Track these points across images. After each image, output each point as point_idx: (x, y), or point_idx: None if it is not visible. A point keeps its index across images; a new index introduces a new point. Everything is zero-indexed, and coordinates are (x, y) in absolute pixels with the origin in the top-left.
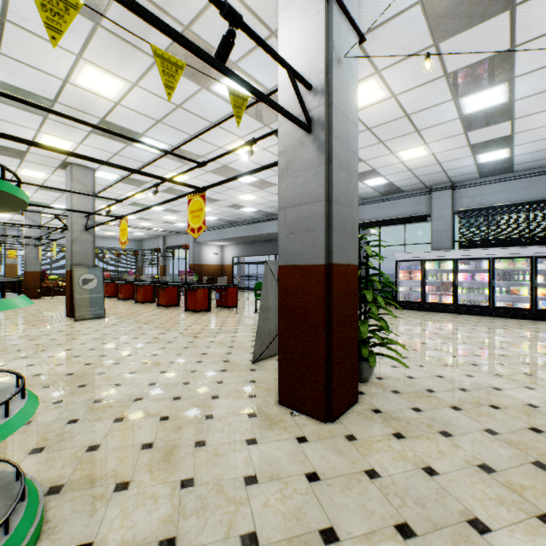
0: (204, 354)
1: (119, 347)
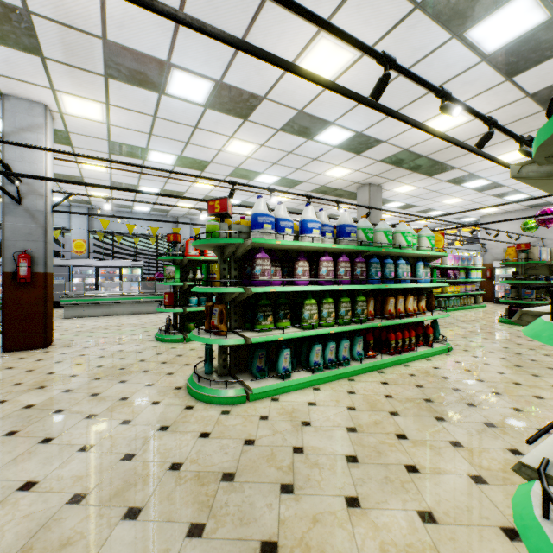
0: None
1: None
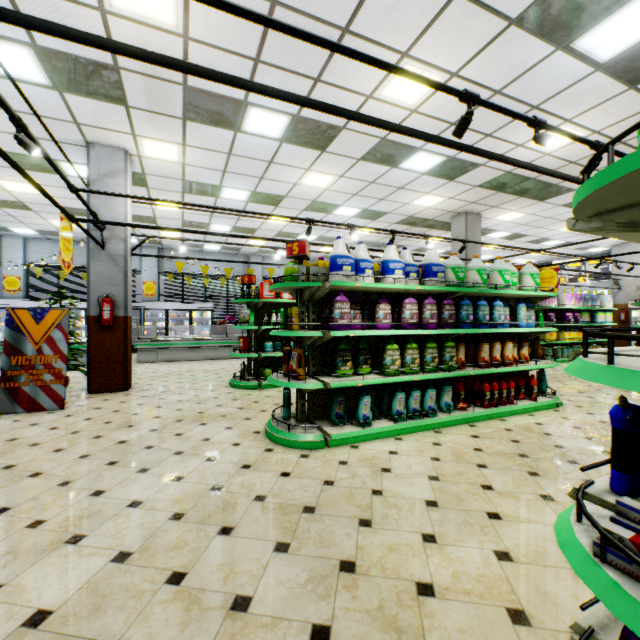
0: (58, 427)
1: (103, 466)
